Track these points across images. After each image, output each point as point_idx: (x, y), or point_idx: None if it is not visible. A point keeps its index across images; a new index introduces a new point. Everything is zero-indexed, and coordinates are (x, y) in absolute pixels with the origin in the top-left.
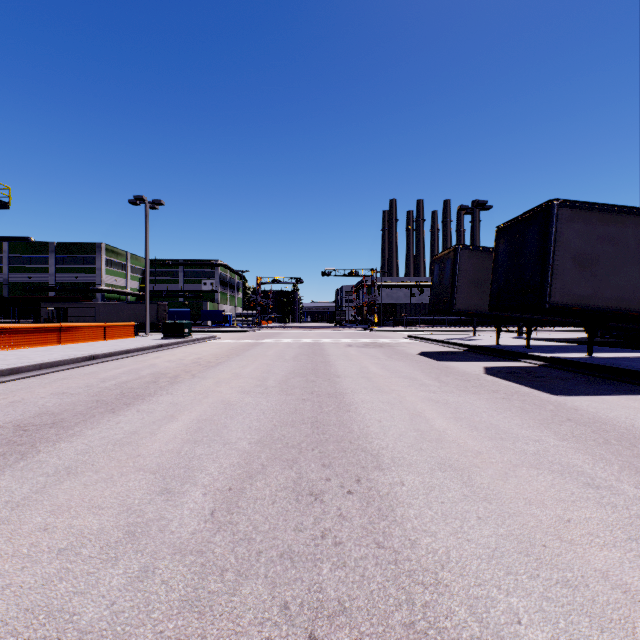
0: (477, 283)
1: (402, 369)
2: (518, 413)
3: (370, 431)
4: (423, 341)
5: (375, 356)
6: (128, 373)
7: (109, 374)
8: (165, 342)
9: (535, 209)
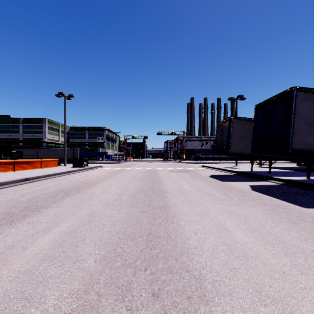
0: (242, 137)
1: (202, 187)
2: (290, 224)
3: (190, 245)
4: (210, 168)
5: (186, 178)
6: (41, 190)
7: (30, 190)
8: (72, 169)
9: (281, 93)
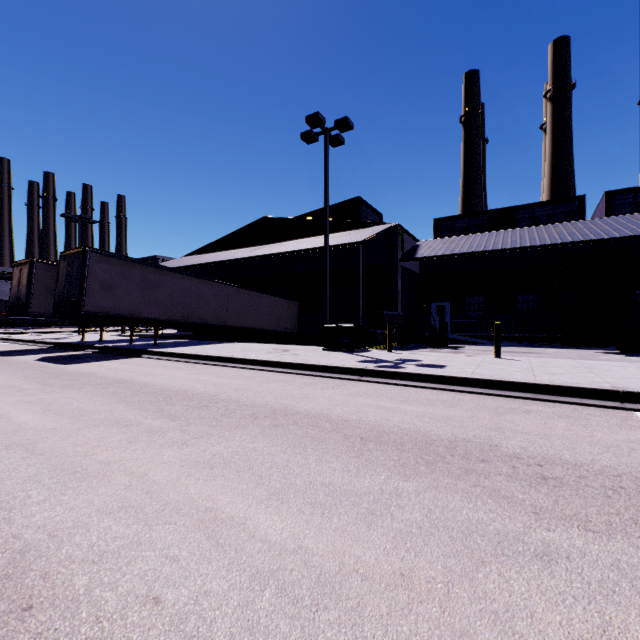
0: (54, 291)
1: None
2: (19, 374)
3: None
4: (13, 342)
5: None
6: None
7: None
8: None
9: (79, 249)
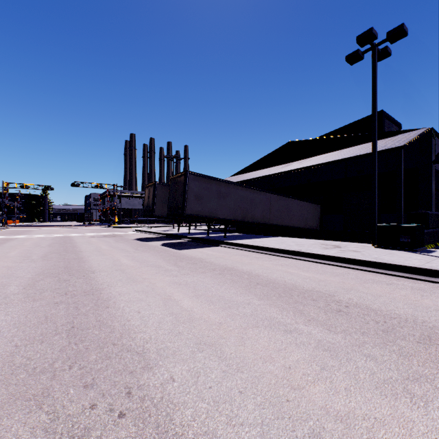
0: (166, 202)
1: (121, 246)
2: (158, 256)
3: (93, 266)
4: (143, 232)
5: (108, 241)
6: None
7: None
8: None
9: (182, 173)
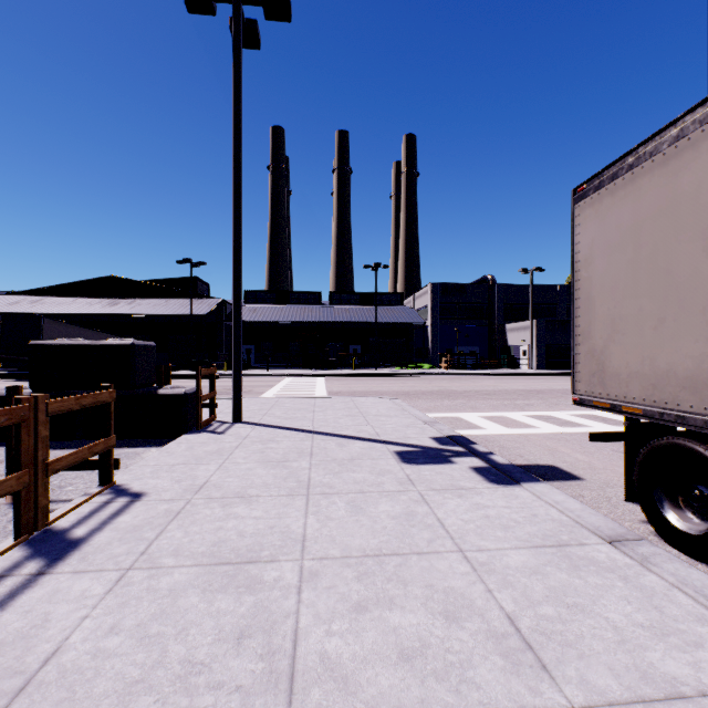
0: None
1: None
2: None
3: None
4: None
5: None
6: None
7: None
8: None
9: (33, 315)
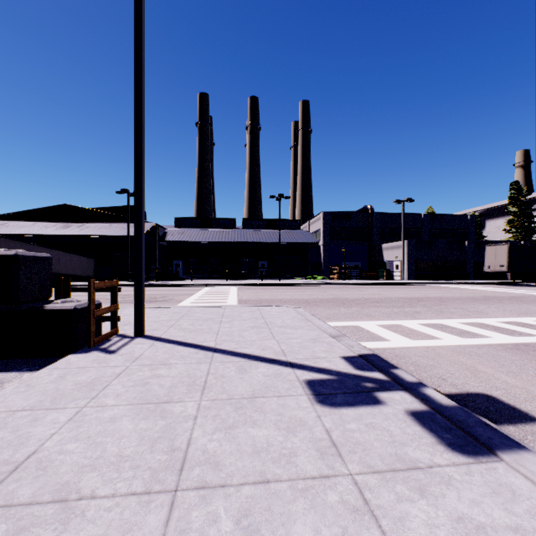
0: None
1: None
2: None
3: None
4: None
5: None
6: None
7: None
8: None
9: None
